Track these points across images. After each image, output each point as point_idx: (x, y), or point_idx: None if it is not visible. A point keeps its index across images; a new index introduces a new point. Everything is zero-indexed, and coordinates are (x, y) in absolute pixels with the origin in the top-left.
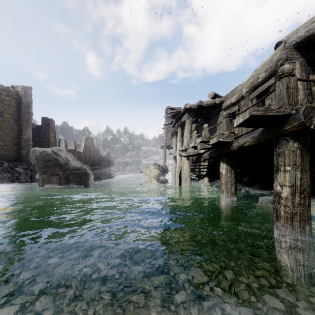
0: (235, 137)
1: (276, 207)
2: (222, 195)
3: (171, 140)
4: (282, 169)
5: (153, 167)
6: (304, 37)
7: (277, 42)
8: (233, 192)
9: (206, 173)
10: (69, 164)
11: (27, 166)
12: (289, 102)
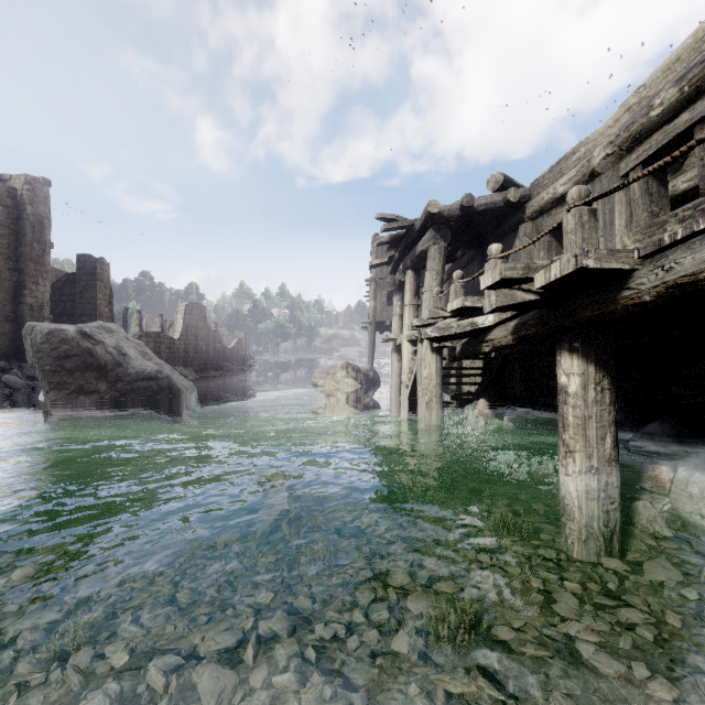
0: (646, 250)
1: None
2: (569, 462)
3: (386, 309)
4: None
5: (344, 374)
6: None
7: None
8: (609, 455)
9: (481, 390)
10: (125, 365)
11: None
12: None
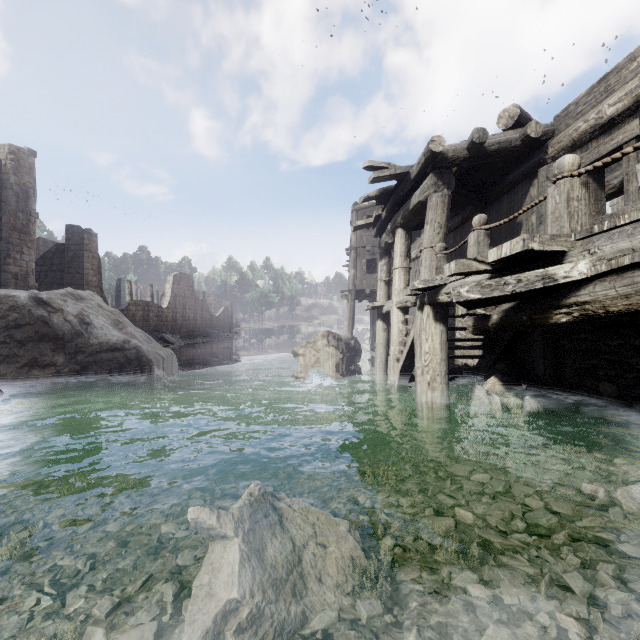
0: None
1: None
2: None
3: (365, 277)
4: None
5: (325, 342)
6: None
7: None
8: None
9: (483, 364)
10: (86, 335)
11: None
12: None
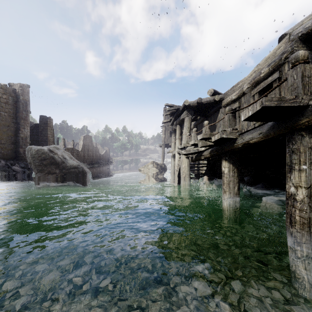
0: (239, 133)
1: (290, 211)
2: (224, 195)
3: (169, 138)
4: (297, 168)
5: (152, 166)
6: (311, 27)
7: (281, 35)
8: (236, 192)
9: (206, 172)
10: (66, 163)
11: (24, 164)
12: (304, 92)
